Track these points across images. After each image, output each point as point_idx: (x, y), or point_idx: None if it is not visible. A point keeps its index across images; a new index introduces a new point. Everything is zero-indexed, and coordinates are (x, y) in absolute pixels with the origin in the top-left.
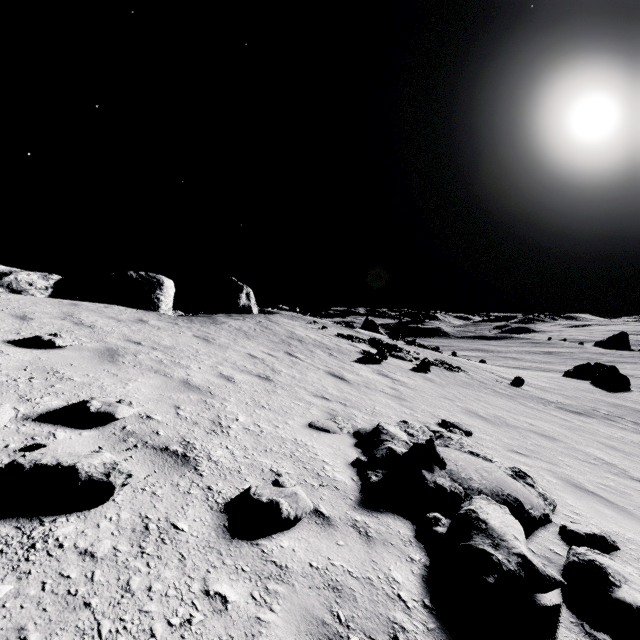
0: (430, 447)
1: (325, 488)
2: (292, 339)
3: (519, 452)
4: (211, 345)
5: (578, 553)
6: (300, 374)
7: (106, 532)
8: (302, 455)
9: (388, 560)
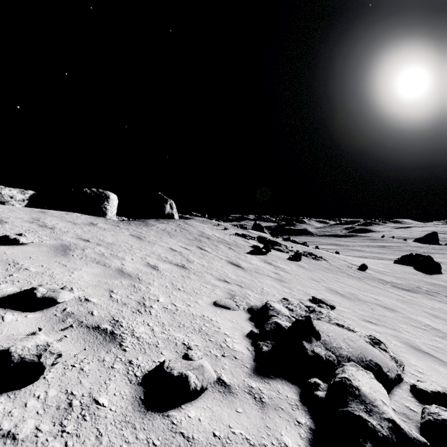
0: (308, 322)
1: (226, 358)
2: (202, 237)
3: (370, 321)
4: (142, 242)
5: (432, 413)
6: (208, 263)
7: (32, 411)
8: (208, 329)
9: (279, 425)
